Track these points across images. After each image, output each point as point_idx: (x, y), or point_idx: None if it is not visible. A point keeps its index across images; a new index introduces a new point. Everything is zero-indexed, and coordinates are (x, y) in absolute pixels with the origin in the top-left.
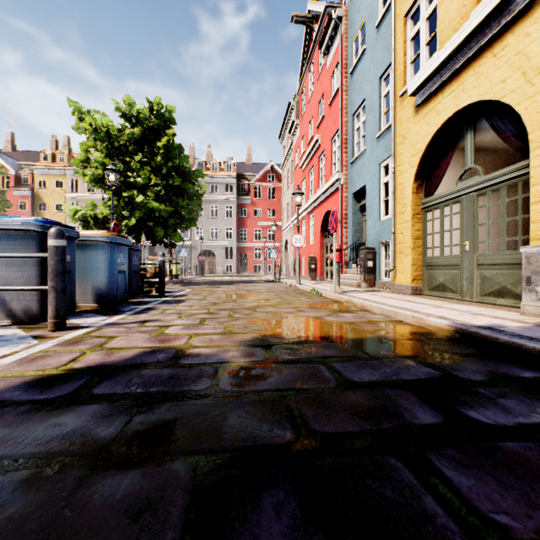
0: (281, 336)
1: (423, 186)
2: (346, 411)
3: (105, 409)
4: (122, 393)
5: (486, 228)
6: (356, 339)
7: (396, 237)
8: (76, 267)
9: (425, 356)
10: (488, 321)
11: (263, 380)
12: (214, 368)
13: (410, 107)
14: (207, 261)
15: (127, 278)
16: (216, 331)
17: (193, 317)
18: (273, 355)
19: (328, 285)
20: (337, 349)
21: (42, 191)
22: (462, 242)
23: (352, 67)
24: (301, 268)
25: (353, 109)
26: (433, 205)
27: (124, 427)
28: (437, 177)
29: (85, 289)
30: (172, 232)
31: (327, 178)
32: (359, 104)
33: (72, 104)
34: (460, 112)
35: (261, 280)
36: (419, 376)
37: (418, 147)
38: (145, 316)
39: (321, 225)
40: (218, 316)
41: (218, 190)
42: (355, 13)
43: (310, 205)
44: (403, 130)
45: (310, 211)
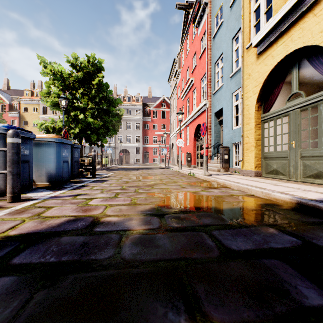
0: (171, 206)
1: (262, 106)
2: (234, 286)
3: (13, 283)
4: (36, 263)
5: (307, 132)
6: (225, 209)
7: (244, 139)
8: (35, 158)
9: (282, 224)
10: (318, 196)
11: (158, 248)
12: (119, 235)
13: (253, 55)
14: (124, 156)
15: (70, 165)
16: (125, 202)
17: (111, 192)
18: (166, 223)
19: (199, 170)
20: (213, 218)
21: (25, 113)
22: (290, 142)
23: (214, 33)
24: (182, 160)
25: (214, 60)
26: (269, 118)
27: (21, 308)
28: (272, 100)
29: (41, 173)
30: (102, 137)
31: (198, 104)
32: (218, 56)
33: (40, 57)
34: (288, 56)
35: (157, 167)
36: (286, 245)
37: (259, 80)
38: (78, 191)
39: (194, 133)
40: (127, 191)
41: (131, 113)
42: (216, 0)
43: (187, 121)
44: (249, 70)
45: (187, 125)
